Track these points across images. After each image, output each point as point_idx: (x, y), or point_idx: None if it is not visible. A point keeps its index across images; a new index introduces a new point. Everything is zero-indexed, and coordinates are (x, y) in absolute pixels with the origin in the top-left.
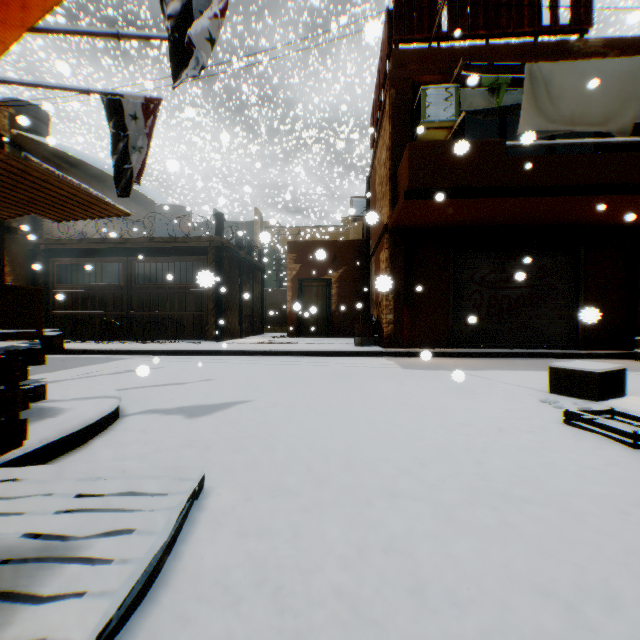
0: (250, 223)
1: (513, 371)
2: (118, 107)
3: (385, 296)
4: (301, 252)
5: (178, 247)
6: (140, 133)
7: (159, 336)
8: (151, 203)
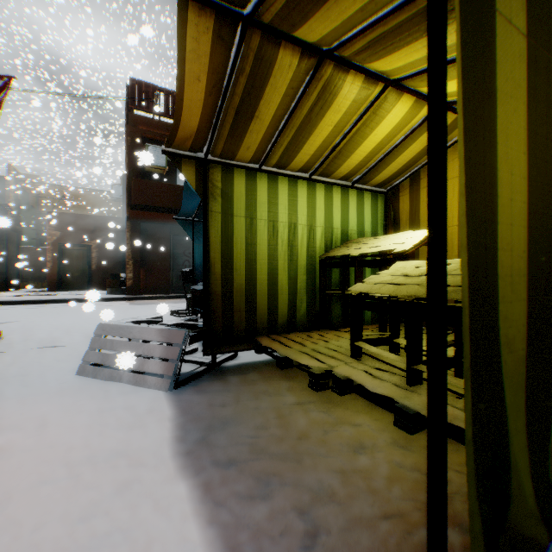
0: (2, 178)
1: None
2: None
3: (127, 262)
4: (63, 222)
5: None
6: None
7: None
8: None
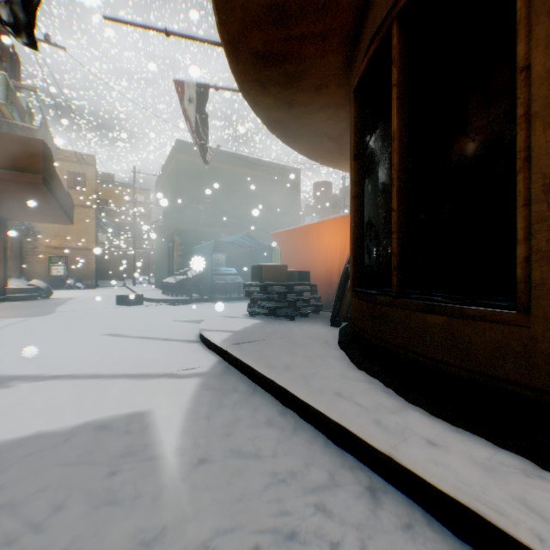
0: None
1: (62, 307)
2: None
3: None
4: None
5: None
6: None
7: None
8: None
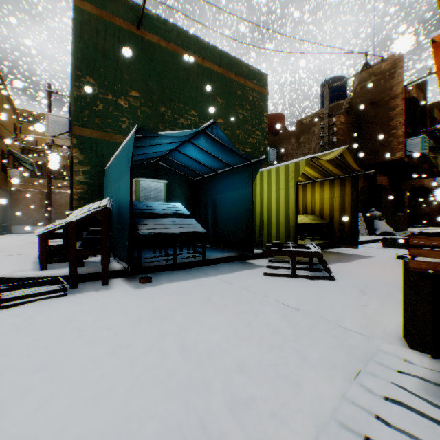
0: None
1: None
2: None
3: None
4: None
5: None
6: None
7: None
8: None
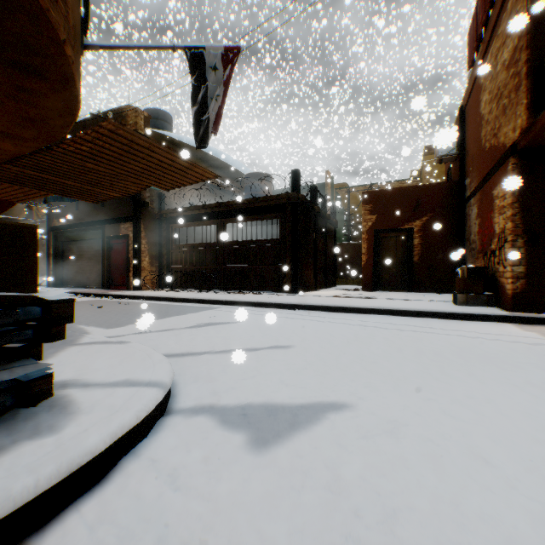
0: (321, 185)
1: None
2: (200, 60)
3: (509, 241)
4: (377, 202)
5: (259, 206)
6: (220, 85)
7: (244, 287)
8: (241, 175)
